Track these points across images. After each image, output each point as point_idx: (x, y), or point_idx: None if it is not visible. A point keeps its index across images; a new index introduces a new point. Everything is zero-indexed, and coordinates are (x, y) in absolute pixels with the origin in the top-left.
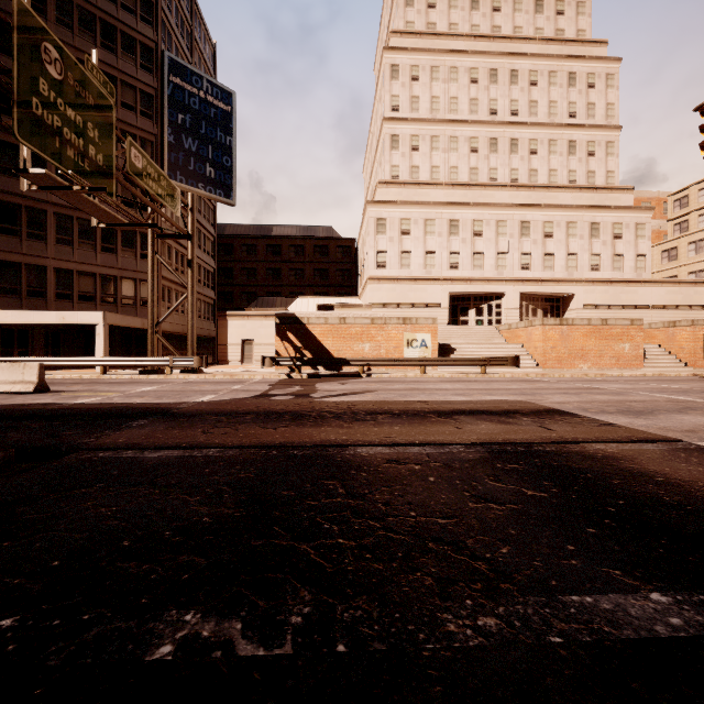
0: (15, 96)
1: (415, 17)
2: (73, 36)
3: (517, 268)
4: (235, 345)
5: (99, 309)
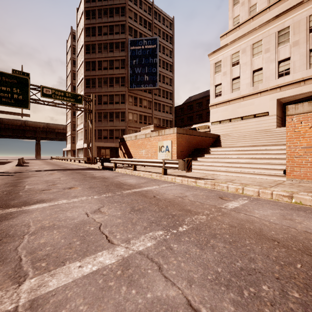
0: None
1: None
2: (102, 54)
3: None
4: None
5: (108, 141)
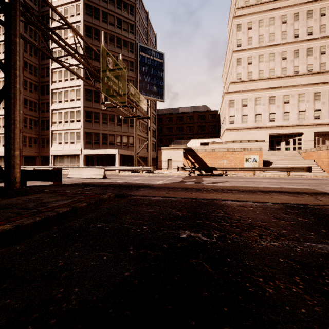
0: (101, 78)
1: None
2: (107, 46)
3: (311, 119)
4: (165, 161)
5: (116, 148)
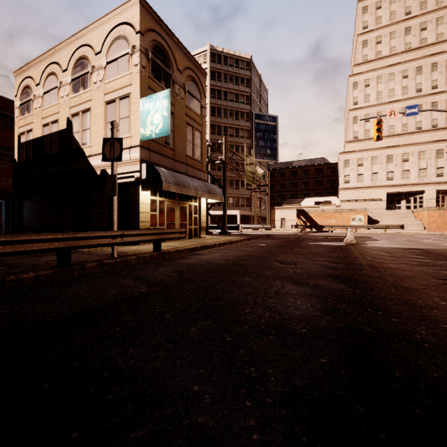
0: (245, 173)
1: (368, 51)
2: (227, 120)
3: (433, 176)
4: (278, 220)
5: (234, 209)
